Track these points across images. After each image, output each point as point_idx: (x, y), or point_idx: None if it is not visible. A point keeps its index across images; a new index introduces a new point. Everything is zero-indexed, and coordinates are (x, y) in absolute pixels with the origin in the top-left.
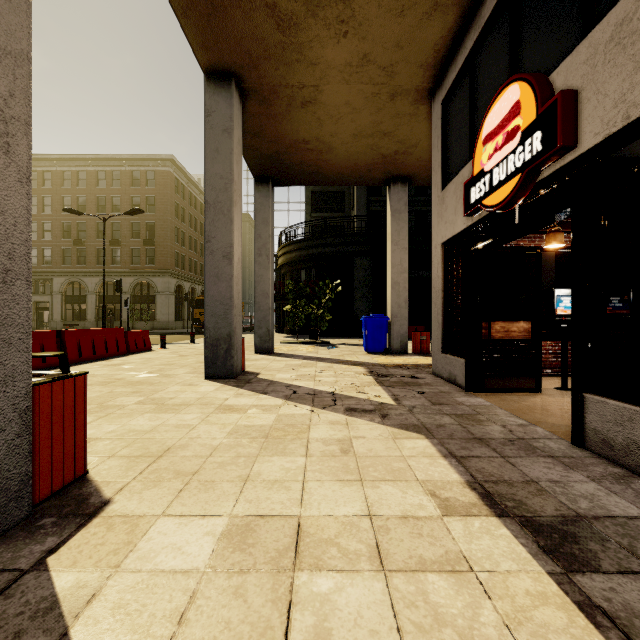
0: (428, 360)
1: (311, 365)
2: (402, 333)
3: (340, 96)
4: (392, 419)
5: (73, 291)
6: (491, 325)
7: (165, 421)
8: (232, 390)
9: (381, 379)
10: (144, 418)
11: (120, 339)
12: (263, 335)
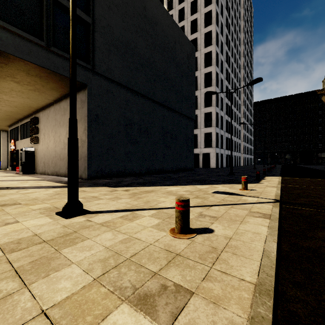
0: None
1: None
2: (5, 165)
3: None
4: None
5: None
6: (15, 162)
7: None
8: None
9: None
10: None
11: None
12: None
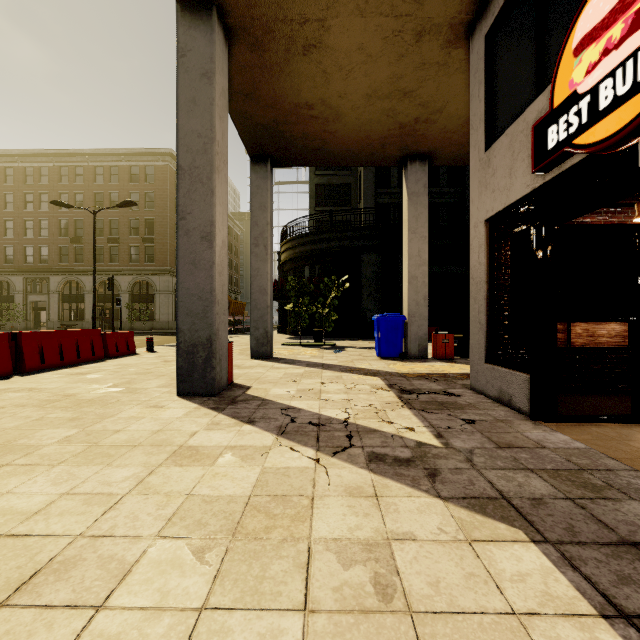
0: (455, 368)
1: (315, 375)
2: (421, 335)
3: (352, 36)
4: (448, 482)
5: (70, 290)
6: (569, 327)
7: (76, 485)
8: (207, 416)
9: (407, 397)
10: (47, 477)
11: (96, 342)
12: (260, 337)
